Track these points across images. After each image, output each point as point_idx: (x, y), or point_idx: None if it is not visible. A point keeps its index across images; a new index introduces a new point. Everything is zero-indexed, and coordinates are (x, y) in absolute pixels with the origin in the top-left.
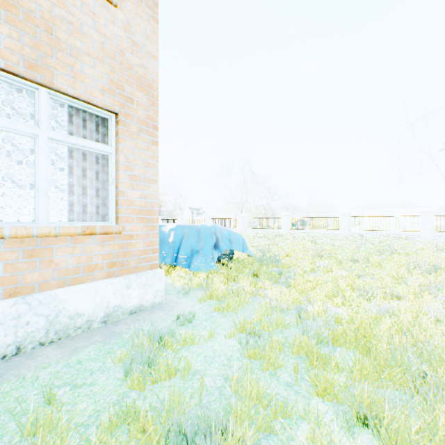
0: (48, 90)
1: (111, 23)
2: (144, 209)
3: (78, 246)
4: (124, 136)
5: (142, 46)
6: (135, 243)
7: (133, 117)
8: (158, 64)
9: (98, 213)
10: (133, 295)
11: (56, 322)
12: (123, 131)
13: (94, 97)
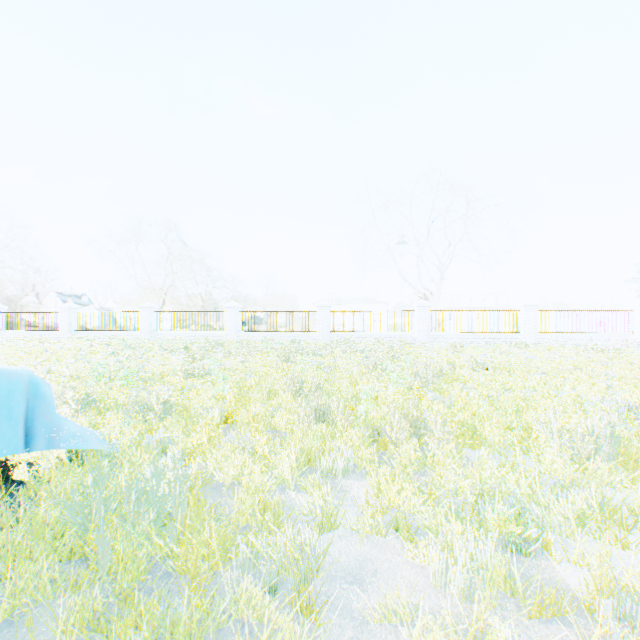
0: None
1: None
2: None
3: None
4: None
5: None
6: None
7: None
8: None
9: None
10: None
11: None
12: None
13: None
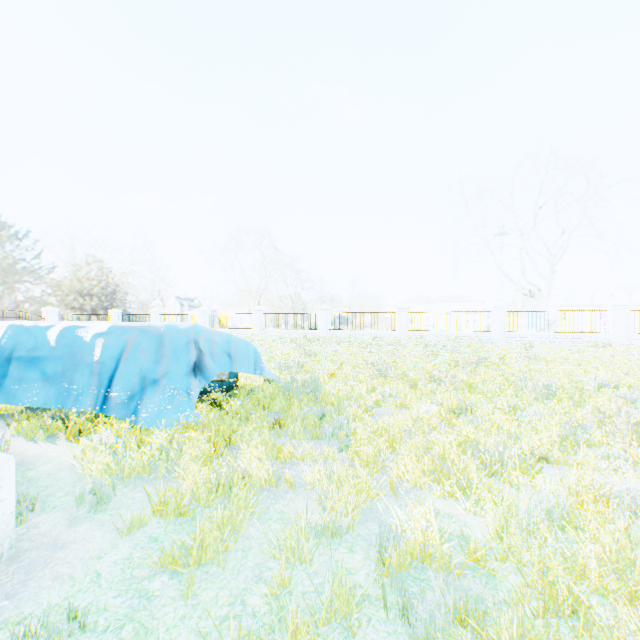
0: None
1: None
2: None
3: None
4: None
5: None
6: None
7: None
8: None
9: None
10: None
11: None
12: None
13: None
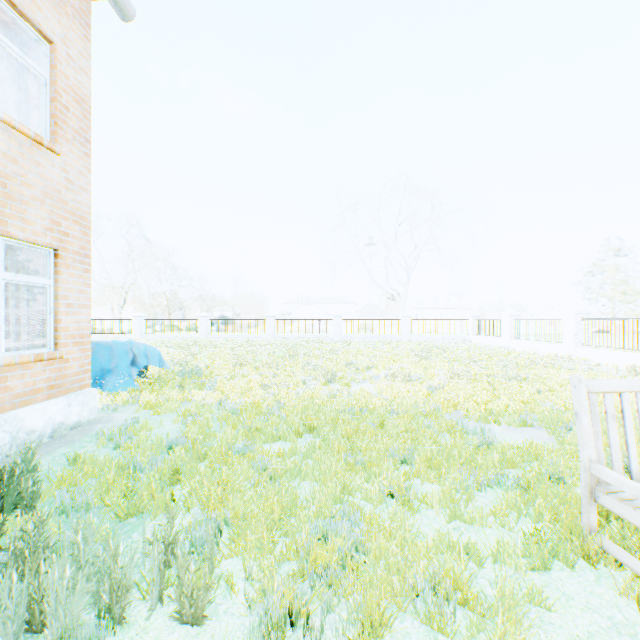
0: (3, 237)
1: (52, 167)
2: (78, 334)
3: (27, 372)
4: (62, 268)
5: (76, 181)
6: (72, 366)
7: (69, 250)
8: (89, 195)
9: (30, 340)
10: (74, 412)
11: (18, 438)
12: (62, 264)
13: (38, 237)
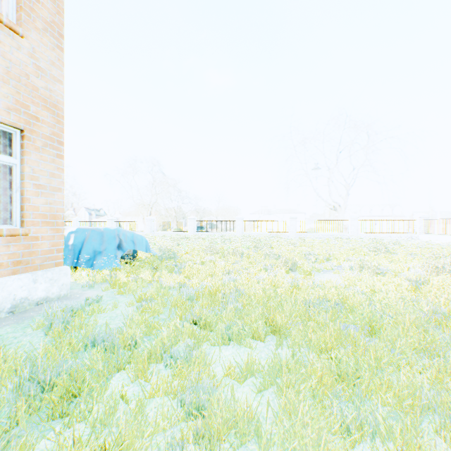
0: None
1: (17, 49)
2: (49, 214)
3: None
4: (29, 150)
5: (48, 71)
6: (41, 244)
7: (38, 133)
8: (63, 87)
9: None
10: (40, 288)
11: None
12: (29, 145)
13: None
